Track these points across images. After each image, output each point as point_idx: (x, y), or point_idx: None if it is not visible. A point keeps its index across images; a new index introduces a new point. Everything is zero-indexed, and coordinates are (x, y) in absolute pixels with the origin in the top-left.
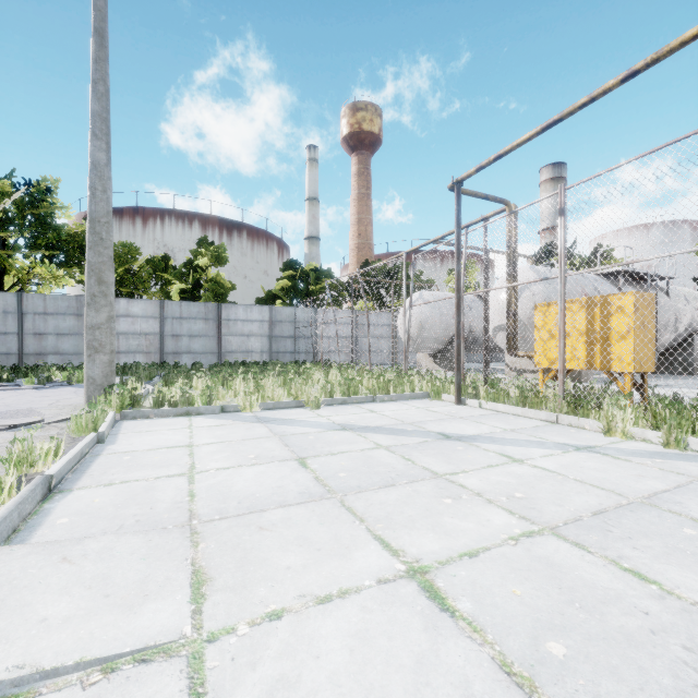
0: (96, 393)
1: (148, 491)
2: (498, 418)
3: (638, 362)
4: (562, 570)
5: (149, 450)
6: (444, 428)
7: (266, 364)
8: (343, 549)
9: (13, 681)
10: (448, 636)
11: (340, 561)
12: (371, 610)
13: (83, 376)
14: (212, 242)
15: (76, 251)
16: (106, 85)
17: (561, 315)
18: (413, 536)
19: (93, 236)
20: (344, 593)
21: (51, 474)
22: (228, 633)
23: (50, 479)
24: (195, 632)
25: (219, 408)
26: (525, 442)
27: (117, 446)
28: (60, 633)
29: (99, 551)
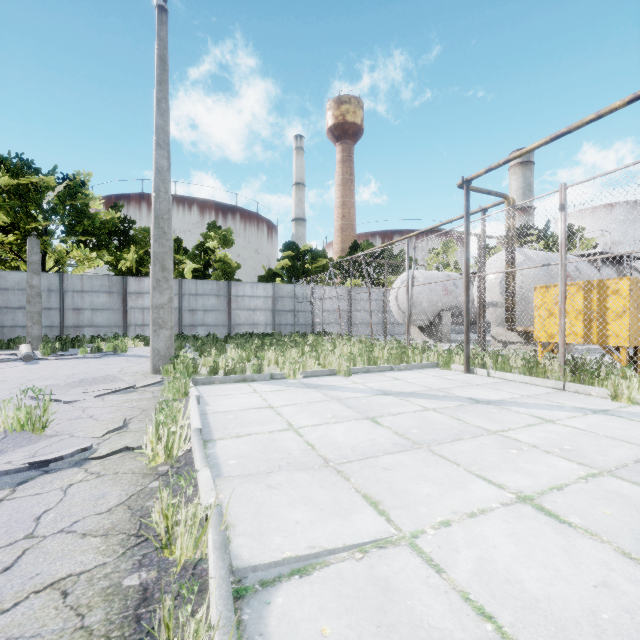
0: (160, 362)
1: (274, 441)
2: (510, 385)
3: (633, 338)
4: (632, 500)
5: (243, 411)
6: (469, 393)
7: (273, 336)
8: (458, 483)
9: (314, 554)
10: (575, 537)
11: (463, 491)
12: (510, 521)
13: (126, 347)
14: (219, 226)
15: (106, 236)
16: (167, 103)
17: (561, 297)
18: (505, 475)
19: (157, 230)
20: (482, 511)
21: (200, 428)
22: (422, 533)
23: (200, 431)
24: (399, 532)
25: (269, 376)
26: (546, 406)
27: (213, 407)
28: (315, 530)
29: (287, 482)
